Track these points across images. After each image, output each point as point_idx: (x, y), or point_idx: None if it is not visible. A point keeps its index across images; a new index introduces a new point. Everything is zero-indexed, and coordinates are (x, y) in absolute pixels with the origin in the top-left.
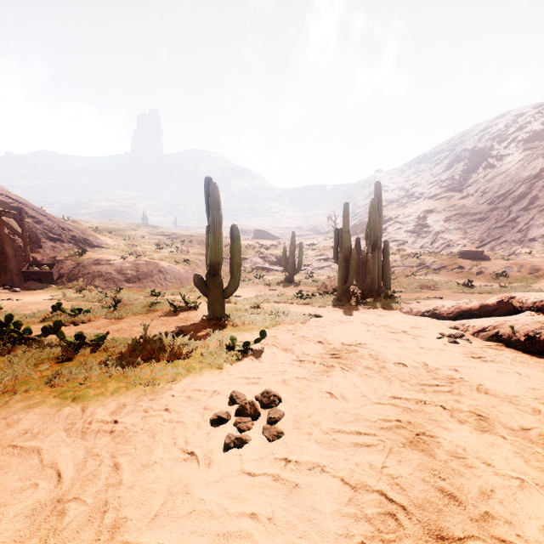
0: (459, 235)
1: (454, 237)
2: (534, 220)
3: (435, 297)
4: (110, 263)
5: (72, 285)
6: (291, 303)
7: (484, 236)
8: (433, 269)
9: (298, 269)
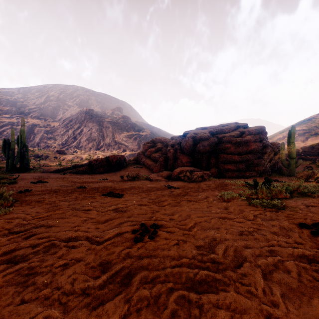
0: (53, 141)
1: (50, 142)
2: (82, 139)
3: None
4: None
5: None
6: None
7: (64, 143)
8: (43, 158)
9: None
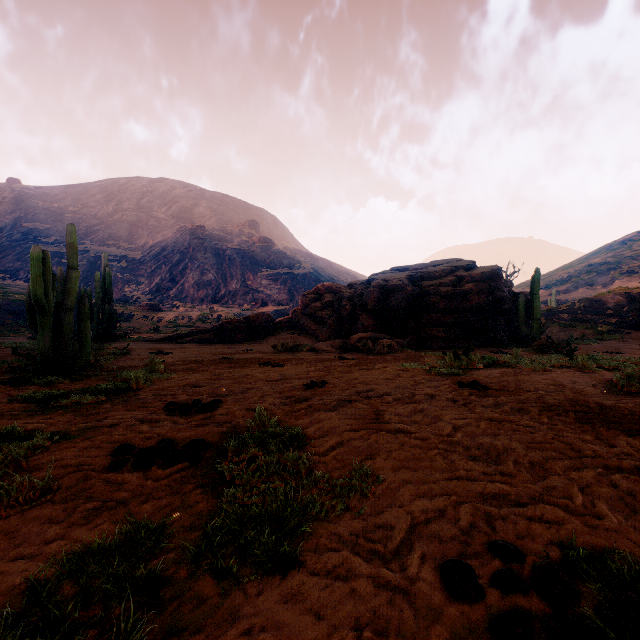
0: (134, 286)
1: (129, 288)
2: (187, 282)
3: None
4: None
5: None
6: None
7: (154, 290)
8: (125, 317)
9: None
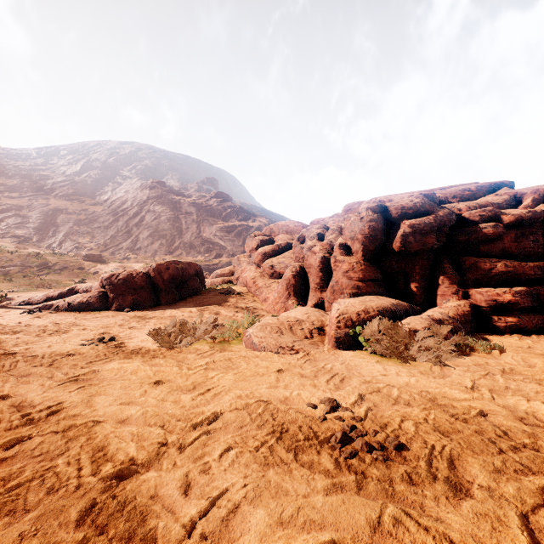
0: (88, 238)
1: (83, 240)
2: (141, 234)
3: None
4: None
5: None
6: None
7: (108, 242)
8: (56, 269)
9: None
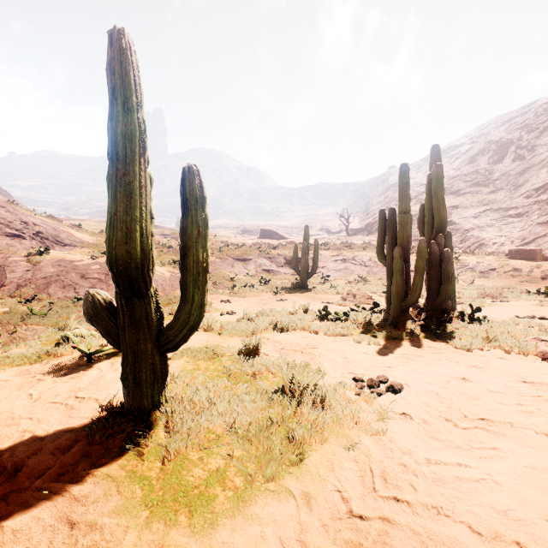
0: (493, 232)
1: (488, 235)
2: None
3: (534, 317)
4: (73, 265)
5: (20, 293)
6: (315, 333)
7: (525, 234)
8: (480, 271)
9: (313, 271)
